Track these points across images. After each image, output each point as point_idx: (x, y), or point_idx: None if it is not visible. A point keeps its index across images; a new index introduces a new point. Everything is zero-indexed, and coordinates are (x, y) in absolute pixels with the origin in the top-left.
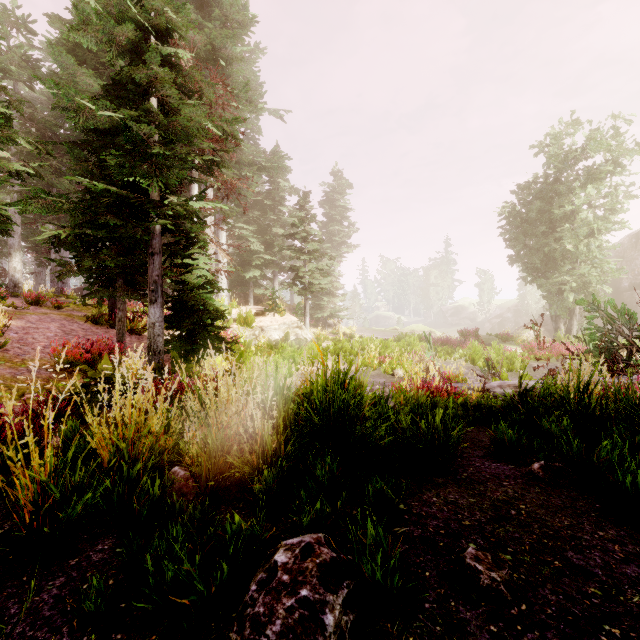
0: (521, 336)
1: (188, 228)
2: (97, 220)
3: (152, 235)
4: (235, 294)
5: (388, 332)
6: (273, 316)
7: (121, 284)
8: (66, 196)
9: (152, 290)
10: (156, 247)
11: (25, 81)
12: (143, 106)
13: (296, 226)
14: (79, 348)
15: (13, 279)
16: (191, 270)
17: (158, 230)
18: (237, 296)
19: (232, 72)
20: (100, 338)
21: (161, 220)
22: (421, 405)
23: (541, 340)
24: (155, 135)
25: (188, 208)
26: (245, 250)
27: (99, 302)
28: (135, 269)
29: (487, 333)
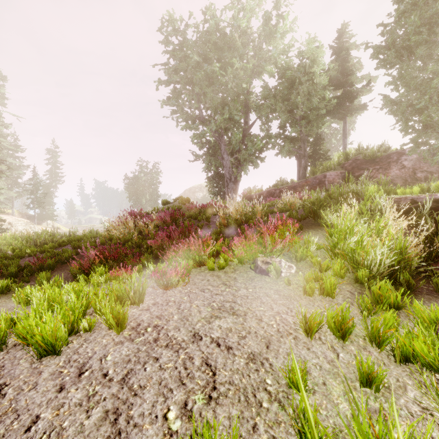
0: None
1: None
2: None
3: None
4: None
5: (89, 227)
6: (17, 220)
7: None
8: None
9: None
10: None
11: None
12: None
13: (30, 180)
14: None
15: None
16: None
17: None
18: None
19: None
20: None
21: None
22: None
23: None
24: None
25: None
26: None
27: None
28: None
29: None
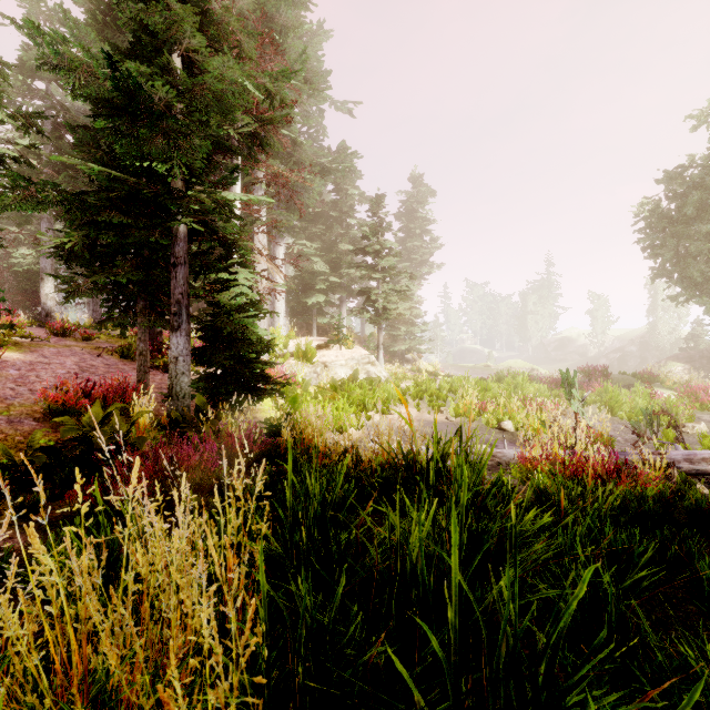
0: (671, 376)
1: (221, 229)
2: (102, 220)
3: (174, 239)
4: (296, 324)
5: (478, 369)
6: (339, 349)
7: (142, 307)
8: (53, 183)
9: (174, 313)
10: (179, 255)
11: (56, 79)
12: (158, 61)
13: (367, 238)
14: (77, 390)
15: (45, 307)
16: (225, 286)
17: (182, 233)
18: (298, 326)
19: (288, 47)
20: (123, 376)
21: (185, 218)
22: (603, 513)
23: (699, 381)
24: (178, 106)
25: (216, 196)
26: (307, 272)
27: (122, 331)
28: (158, 287)
29: (619, 371)
